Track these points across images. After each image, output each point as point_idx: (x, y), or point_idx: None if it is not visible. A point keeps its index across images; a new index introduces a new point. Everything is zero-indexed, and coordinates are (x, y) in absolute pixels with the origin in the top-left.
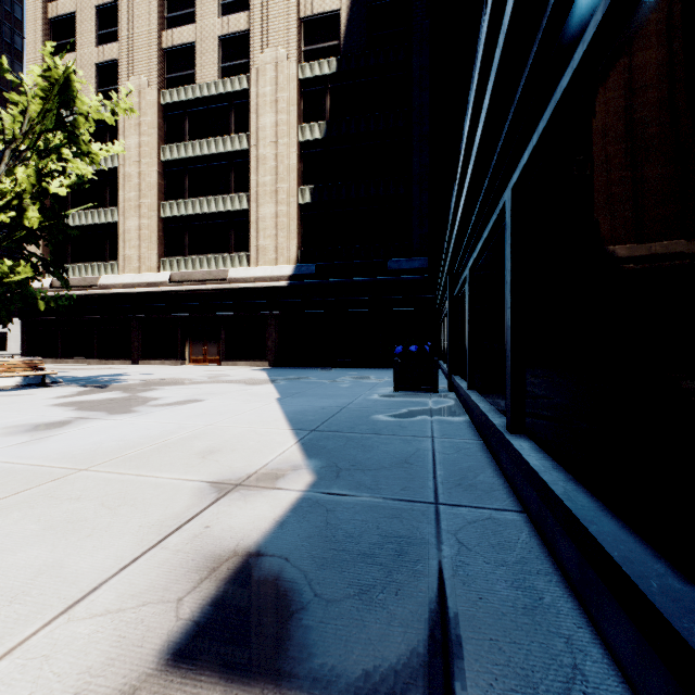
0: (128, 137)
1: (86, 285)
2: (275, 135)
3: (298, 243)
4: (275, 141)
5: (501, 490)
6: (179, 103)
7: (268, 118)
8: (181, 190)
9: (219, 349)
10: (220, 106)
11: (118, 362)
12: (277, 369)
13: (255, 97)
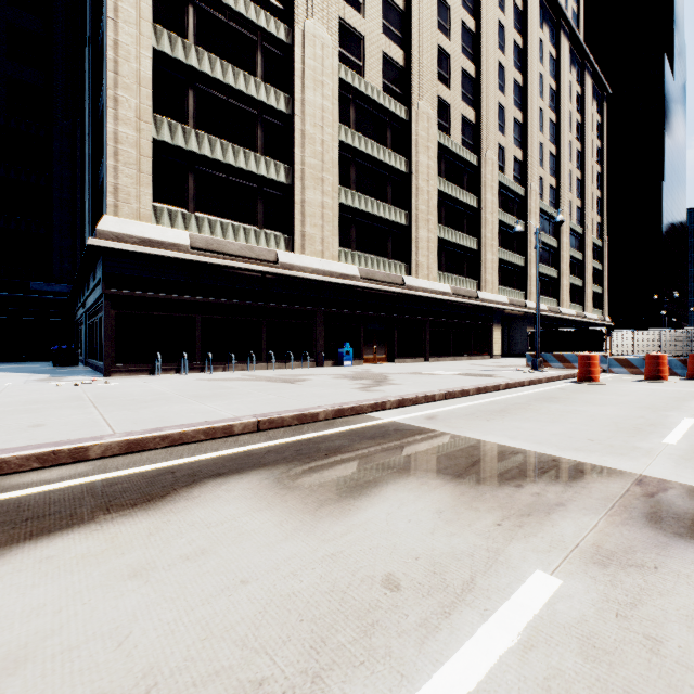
0: None
1: None
2: None
3: None
4: None
5: (97, 372)
6: None
7: None
8: None
9: None
10: None
11: None
12: None
13: None
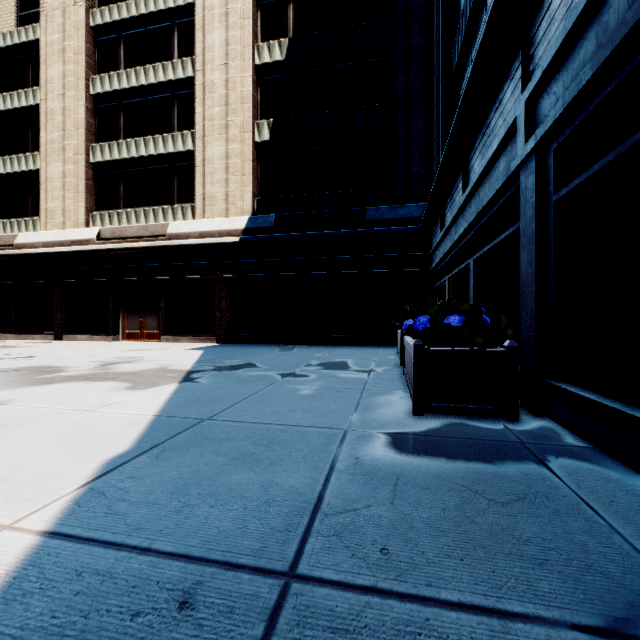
0: (51, 66)
1: (1, 244)
2: (225, 56)
3: (253, 190)
4: (225, 64)
5: None
6: (112, 25)
7: (217, 36)
8: (115, 130)
9: (159, 321)
10: (161, 27)
11: (39, 337)
12: (222, 348)
13: (201, 10)
